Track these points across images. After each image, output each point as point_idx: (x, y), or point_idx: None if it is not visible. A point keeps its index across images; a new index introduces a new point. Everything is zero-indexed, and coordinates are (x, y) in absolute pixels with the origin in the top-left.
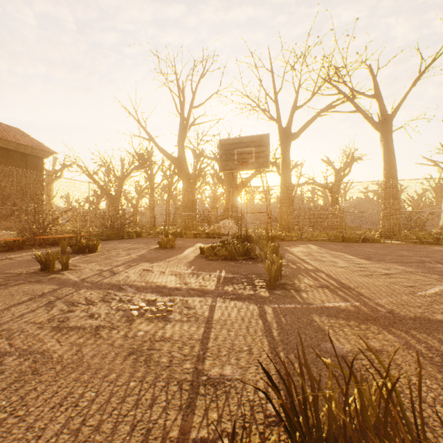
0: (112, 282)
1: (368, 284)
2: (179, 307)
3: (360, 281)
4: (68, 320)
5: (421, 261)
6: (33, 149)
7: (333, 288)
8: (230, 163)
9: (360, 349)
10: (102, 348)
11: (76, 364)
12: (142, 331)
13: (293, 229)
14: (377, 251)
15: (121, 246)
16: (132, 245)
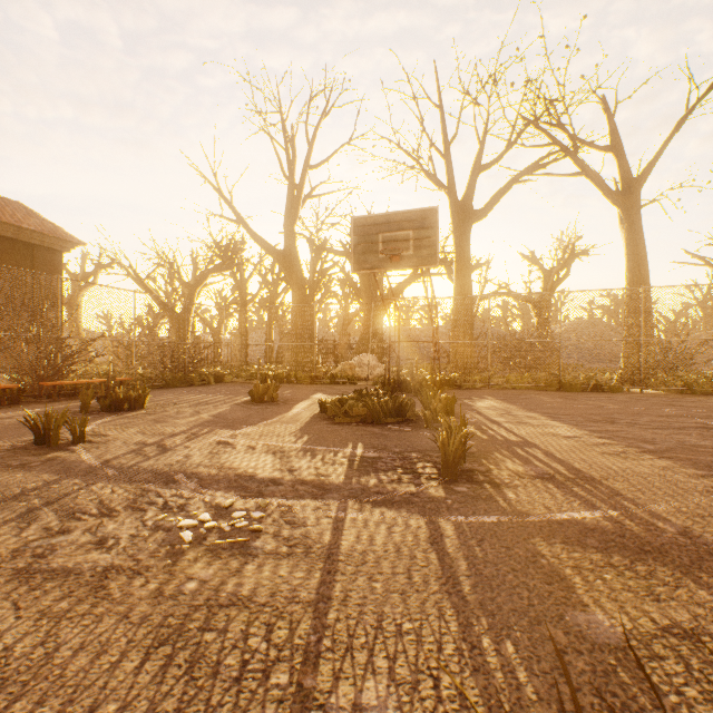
0: (157, 466)
1: (624, 471)
2: (275, 522)
3: (609, 465)
4: (53, 552)
5: (704, 427)
6: (45, 237)
7: (562, 481)
8: (372, 256)
9: (652, 628)
10: (103, 626)
11: (35, 673)
12: (196, 580)
13: (475, 369)
14: (622, 408)
15: (187, 399)
16: (206, 396)
